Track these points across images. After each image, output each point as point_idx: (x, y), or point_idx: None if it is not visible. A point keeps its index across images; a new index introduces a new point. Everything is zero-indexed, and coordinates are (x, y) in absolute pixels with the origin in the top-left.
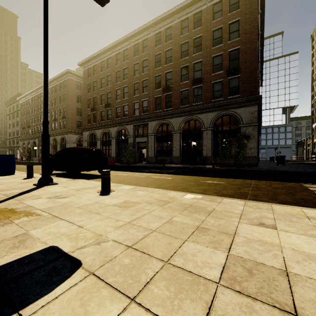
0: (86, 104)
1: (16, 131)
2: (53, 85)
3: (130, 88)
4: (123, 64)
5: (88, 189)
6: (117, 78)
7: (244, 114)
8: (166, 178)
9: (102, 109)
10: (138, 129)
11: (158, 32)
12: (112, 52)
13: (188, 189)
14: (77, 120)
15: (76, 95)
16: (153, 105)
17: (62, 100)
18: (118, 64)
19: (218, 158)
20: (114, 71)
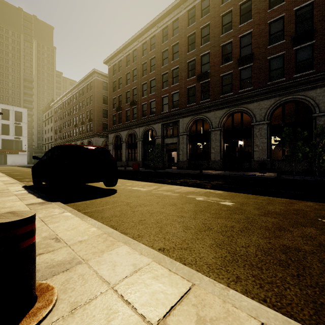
0: (111, 104)
1: (50, 136)
2: (81, 87)
3: (157, 81)
4: (149, 54)
5: None
6: (143, 71)
7: (321, 97)
8: (222, 203)
9: (127, 108)
10: (166, 128)
11: (192, 7)
12: (138, 42)
13: None
14: (103, 122)
15: (102, 96)
16: (185, 98)
17: (89, 103)
18: (145, 55)
19: (277, 163)
20: (140, 63)
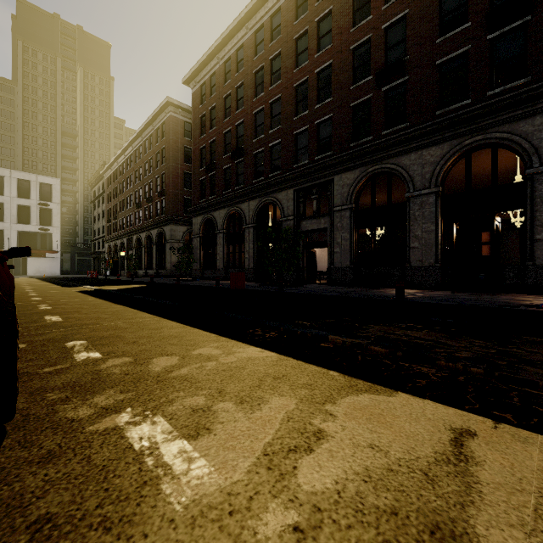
0: (198, 160)
1: (101, 226)
2: (147, 136)
3: (285, 101)
4: (269, 50)
5: None
6: (256, 87)
7: None
8: None
9: (226, 164)
10: (305, 198)
11: None
12: (247, 29)
13: None
14: (184, 197)
15: (183, 148)
16: (346, 130)
17: (160, 162)
18: (260, 54)
19: None
20: (250, 72)
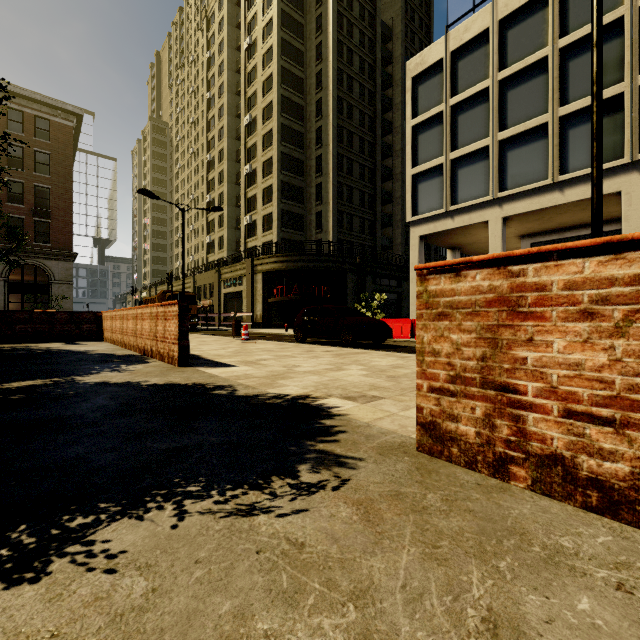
0: None
1: None
2: None
3: None
4: None
5: None
6: None
7: (57, 269)
8: None
9: None
10: None
11: None
12: None
13: None
14: None
15: None
16: None
17: None
18: None
19: None
20: None
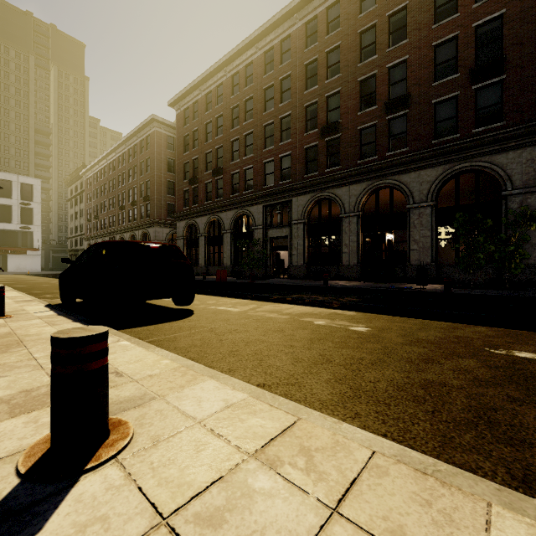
0: (181, 173)
1: (79, 225)
2: (131, 145)
3: (256, 136)
4: (244, 93)
5: (23, 414)
6: (233, 119)
7: (516, 165)
8: (352, 328)
9: (208, 179)
10: (271, 212)
11: (312, 17)
12: (225, 72)
13: (530, 439)
14: (167, 202)
15: (166, 159)
16: (301, 165)
17: (145, 170)
18: (236, 94)
19: (447, 269)
20: (228, 107)
